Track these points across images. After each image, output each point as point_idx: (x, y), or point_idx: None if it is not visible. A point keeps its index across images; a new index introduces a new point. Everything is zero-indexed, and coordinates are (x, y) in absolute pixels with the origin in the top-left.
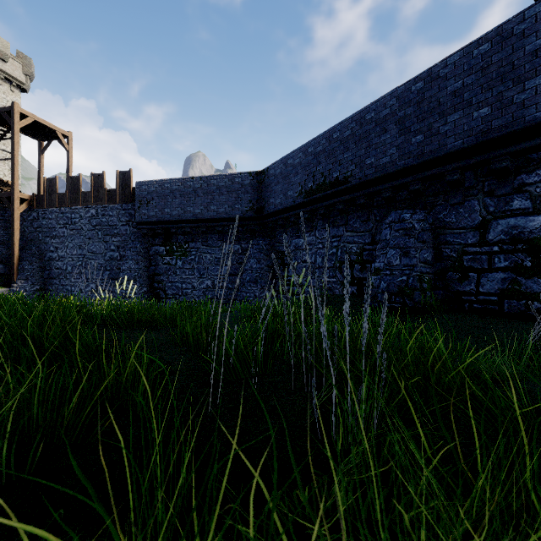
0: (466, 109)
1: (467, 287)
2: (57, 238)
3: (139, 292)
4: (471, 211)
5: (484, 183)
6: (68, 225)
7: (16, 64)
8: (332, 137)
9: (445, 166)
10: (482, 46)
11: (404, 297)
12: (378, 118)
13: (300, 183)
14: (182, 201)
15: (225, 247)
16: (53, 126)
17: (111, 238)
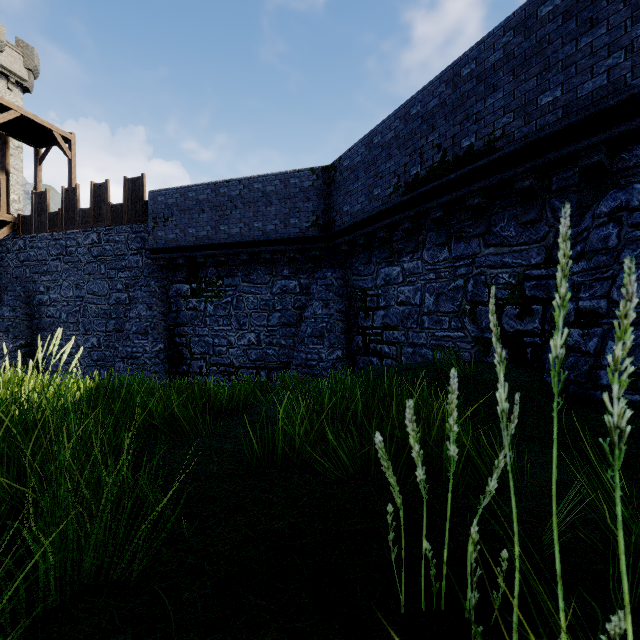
0: None
1: None
2: (49, 275)
3: (151, 350)
4: None
5: None
6: (63, 256)
7: (15, 55)
8: (460, 75)
9: None
10: None
11: None
12: (572, 3)
13: (396, 172)
14: (212, 216)
15: (275, 283)
16: (48, 124)
17: (117, 274)
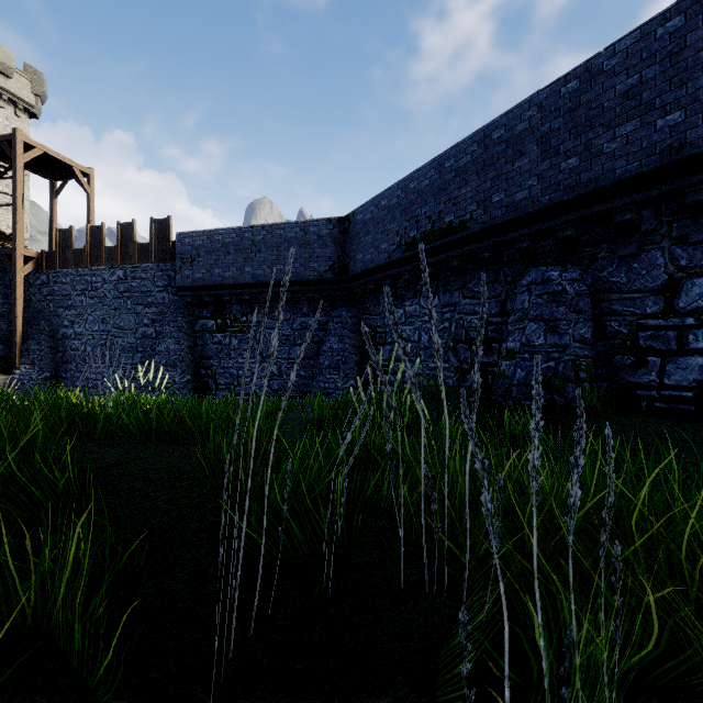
0: (645, 116)
1: (644, 378)
2: (74, 309)
3: (180, 381)
4: (651, 267)
5: (672, 224)
6: (88, 291)
7: (23, 81)
8: (444, 166)
9: (613, 202)
10: (670, 22)
11: (551, 391)
12: (510, 136)
13: (398, 232)
14: (237, 259)
15: (296, 320)
16: (69, 160)
17: (143, 309)
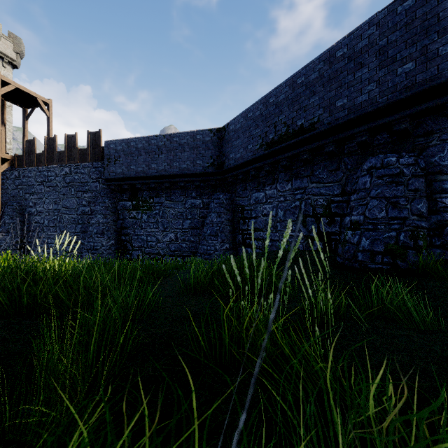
0: None
1: None
2: (36, 195)
3: (106, 244)
4: None
5: None
6: (45, 182)
7: (7, 43)
8: (296, 83)
9: (447, 96)
10: None
11: (394, 257)
12: (352, 53)
13: (261, 136)
14: (146, 158)
15: (187, 201)
16: (34, 93)
17: (82, 194)
